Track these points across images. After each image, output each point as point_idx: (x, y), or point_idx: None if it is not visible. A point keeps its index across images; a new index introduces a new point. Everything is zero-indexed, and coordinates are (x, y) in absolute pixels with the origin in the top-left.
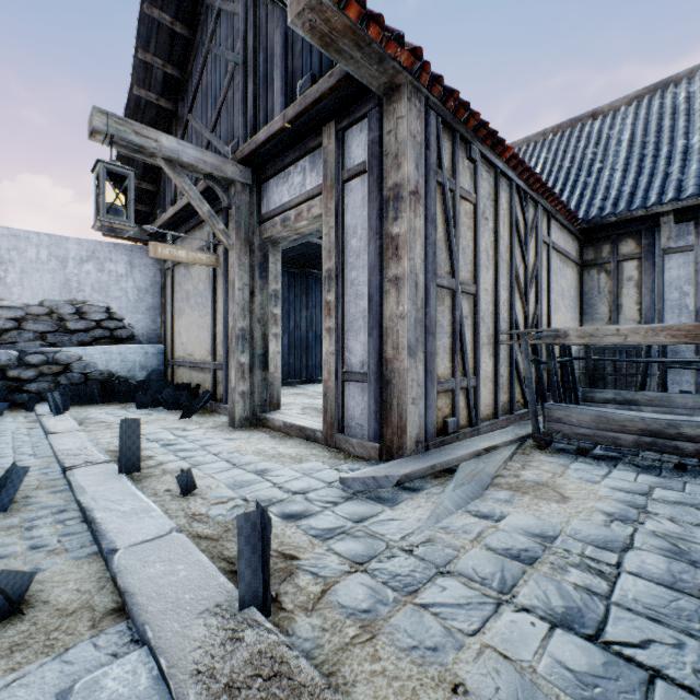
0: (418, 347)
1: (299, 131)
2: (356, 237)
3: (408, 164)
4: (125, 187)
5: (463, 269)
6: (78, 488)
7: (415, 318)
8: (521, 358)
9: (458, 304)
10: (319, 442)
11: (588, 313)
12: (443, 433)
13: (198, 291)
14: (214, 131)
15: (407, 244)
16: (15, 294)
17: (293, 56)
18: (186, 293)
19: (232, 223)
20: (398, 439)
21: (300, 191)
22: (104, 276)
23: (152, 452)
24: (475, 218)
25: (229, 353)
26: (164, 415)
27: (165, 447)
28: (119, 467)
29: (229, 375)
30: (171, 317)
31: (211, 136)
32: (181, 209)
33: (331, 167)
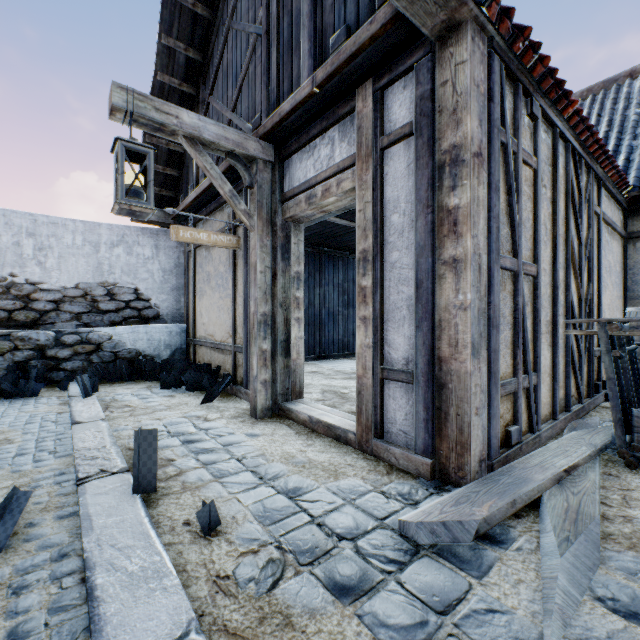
0: (481, 344)
1: (328, 97)
2: (397, 212)
3: (471, 119)
4: (145, 167)
5: (523, 246)
6: (84, 519)
7: (478, 309)
8: (574, 345)
9: (520, 289)
10: (352, 445)
11: (634, 290)
12: (505, 445)
13: (218, 273)
14: (235, 110)
15: (470, 218)
16: (54, 278)
17: (323, 11)
18: (207, 275)
19: (253, 203)
20: (457, 457)
21: (327, 165)
22: (132, 259)
23: (172, 452)
24: (535, 185)
25: (250, 339)
26: (186, 397)
27: (186, 446)
28: (133, 486)
29: (250, 362)
30: (193, 298)
31: (232, 114)
32: (202, 192)
33: (367, 134)
